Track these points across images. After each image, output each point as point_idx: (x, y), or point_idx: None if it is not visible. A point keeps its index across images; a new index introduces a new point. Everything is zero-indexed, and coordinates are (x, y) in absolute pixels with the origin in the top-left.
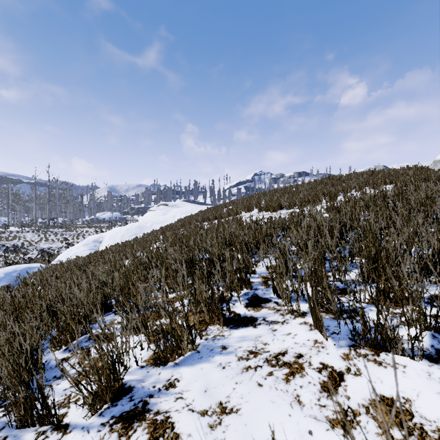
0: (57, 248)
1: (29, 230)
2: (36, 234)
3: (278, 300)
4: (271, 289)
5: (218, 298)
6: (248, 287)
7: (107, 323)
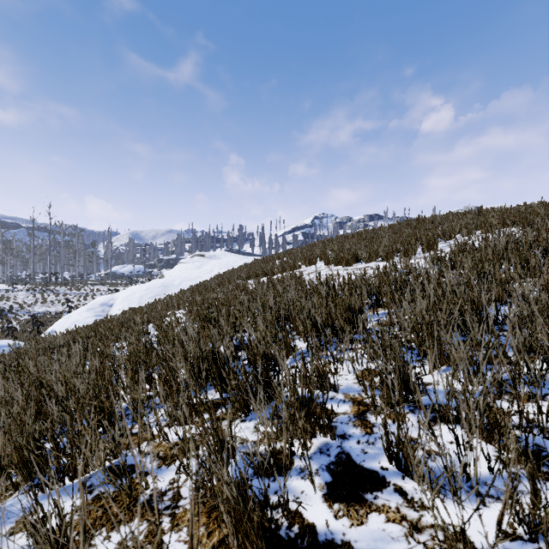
0: (56, 313)
1: (22, 289)
2: (30, 293)
3: (402, 481)
4: (379, 439)
5: (258, 515)
6: (327, 432)
7: (12, 523)
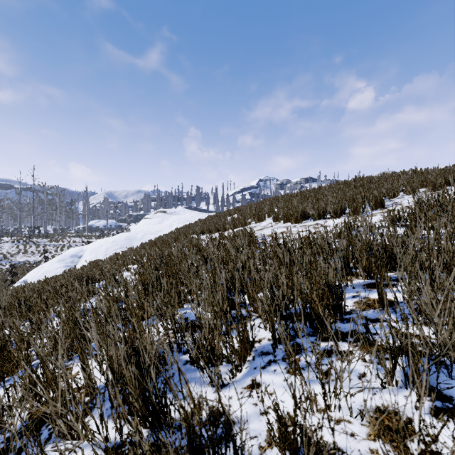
0: (34, 262)
1: (8, 240)
2: (15, 244)
3: None
4: None
5: None
6: None
7: None
